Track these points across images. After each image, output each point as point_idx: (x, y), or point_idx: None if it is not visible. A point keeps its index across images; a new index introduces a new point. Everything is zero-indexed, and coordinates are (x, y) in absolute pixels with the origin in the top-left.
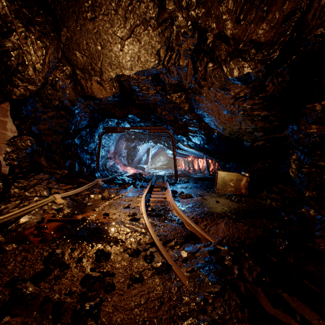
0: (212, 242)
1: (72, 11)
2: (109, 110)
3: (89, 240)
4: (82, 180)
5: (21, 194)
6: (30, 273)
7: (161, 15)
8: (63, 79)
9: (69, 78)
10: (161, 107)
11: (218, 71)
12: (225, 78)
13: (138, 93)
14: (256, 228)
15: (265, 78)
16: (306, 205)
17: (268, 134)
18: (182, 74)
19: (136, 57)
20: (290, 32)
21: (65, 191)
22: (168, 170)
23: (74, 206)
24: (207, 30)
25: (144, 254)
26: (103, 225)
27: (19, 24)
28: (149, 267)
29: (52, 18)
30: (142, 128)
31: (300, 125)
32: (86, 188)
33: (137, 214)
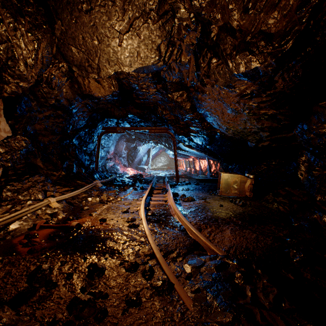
0: (218, 254)
1: (66, 2)
2: (109, 109)
3: (82, 250)
4: (80, 182)
5: (14, 198)
6: (11, 293)
7: (162, 6)
8: (59, 76)
9: (65, 75)
10: (161, 107)
11: (223, 67)
12: (230, 75)
13: (138, 92)
14: (265, 237)
15: (275, 74)
16: (319, 211)
17: (274, 134)
18: (183, 71)
19: (135, 52)
20: (307, 20)
21: (62, 194)
22: (169, 171)
23: (70, 210)
24: (211, 22)
25: (143, 269)
26: (99, 232)
27: (7, 14)
28: (148, 285)
29: (43, 8)
30: (142, 128)
31: (311, 124)
32: (84, 191)
33: (136, 220)
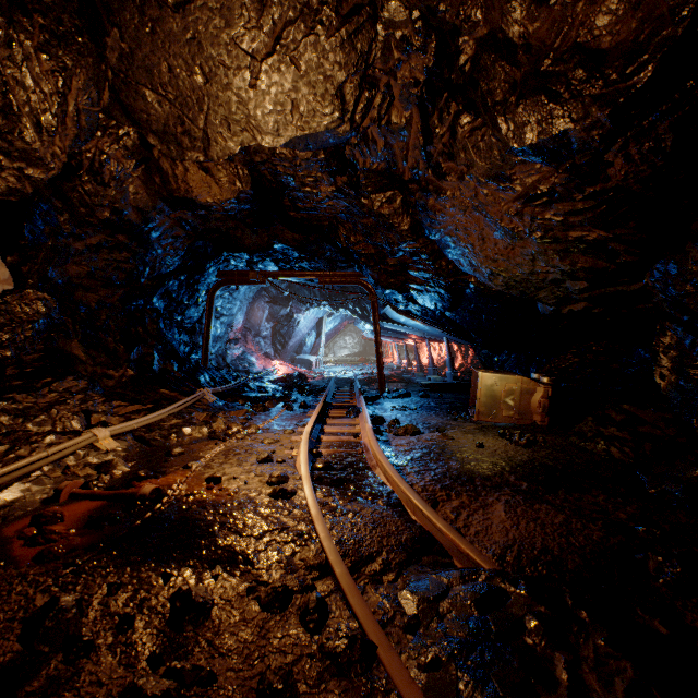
0: (481, 568)
1: None
2: (231, 233)
3: (161, 556)
4: (167, 392)
5: (16, 429)
6: None
7: None
8: (118, 158)
9: (133, 156)
10: (347, 226)
11: (485, 133)
12: (501, 151)
13: (294, 193)
14: (586, 521)
15: (608, 145)
16: None
17: (600, 285)
18: (395, 146)
19: (288, 102)
20: (692, 11)
21: (125, 419)
22: (364, 366)
23: (141, 456)
24: (460, 30)
25: (303, 604)
26: (204, 510)
27: None
28: (314, 648)
29: None
30: (305, 273)
31: (687, 263)
32: (174, 412)
33: (290, 479)
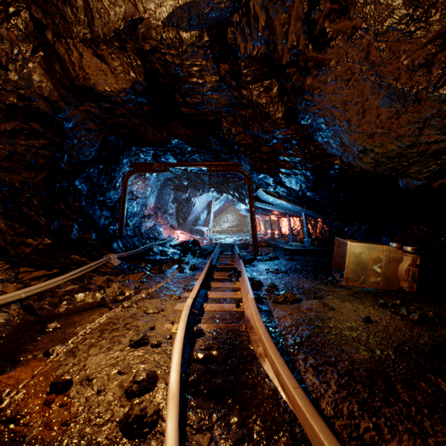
0: None
1: None
2: (136, 129)
3: None
4: (77, 257)
5: None
6: None
7: None
8: (13, 40)
9: (28, 39)
10: (229, 120)
11: None
12: None
13: (183, 86)
14: None
15: None
16: None
17: None
18: (277, 21)
19: None
20: None
21: (22, 286)
22: (240, 235)
23: (16, 331)
24: None
25: None
26: None
27: None
28: None
29: None
30: (196, 164)
31: None
32: (74, 277)
33: (158, 382)
